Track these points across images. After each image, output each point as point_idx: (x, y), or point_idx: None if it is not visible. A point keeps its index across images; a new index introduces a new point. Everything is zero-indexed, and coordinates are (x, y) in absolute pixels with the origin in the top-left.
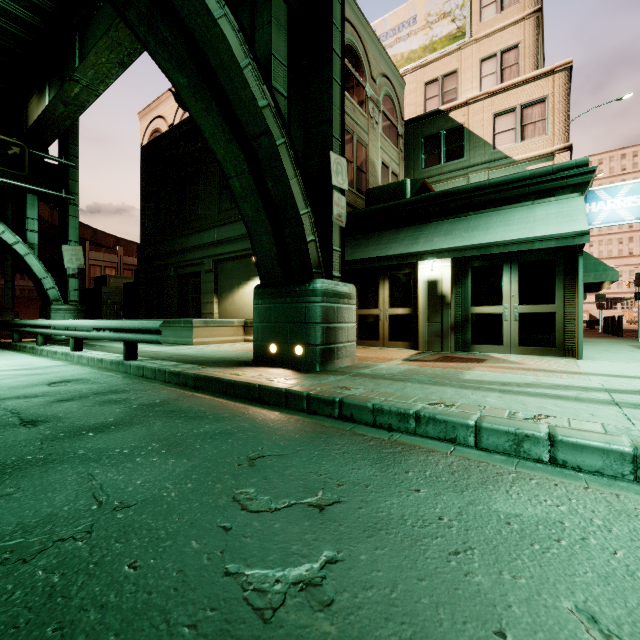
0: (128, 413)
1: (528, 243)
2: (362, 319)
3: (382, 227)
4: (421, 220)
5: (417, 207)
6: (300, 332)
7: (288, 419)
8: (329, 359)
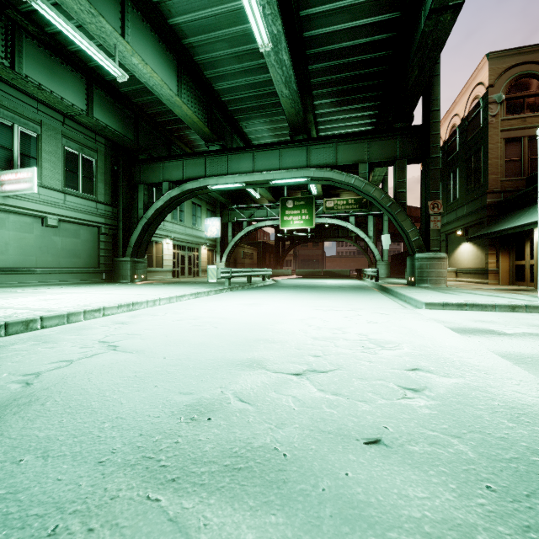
0: (352, 287)
1: (537, 224)
2: (516, 268)
3: (516, 208)
4: (534, 202)
5: (529, 195)
6: (413, 273)
7: (373, 290)
8: (422, 283)
